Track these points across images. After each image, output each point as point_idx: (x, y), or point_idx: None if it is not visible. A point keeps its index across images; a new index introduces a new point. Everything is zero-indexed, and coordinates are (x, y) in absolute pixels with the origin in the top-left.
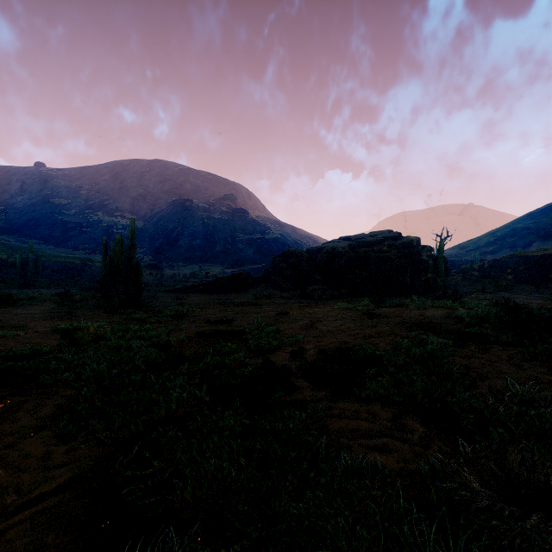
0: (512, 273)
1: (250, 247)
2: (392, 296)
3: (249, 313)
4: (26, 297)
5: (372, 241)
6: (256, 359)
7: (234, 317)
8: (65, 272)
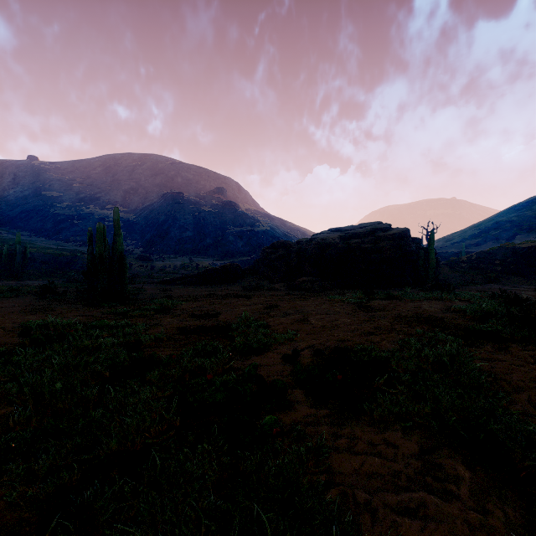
0: (501, 265)
1: (240, 240)
2: (382, 287)
3: (237, 306)
4: (8, 289)
5: (362, 233)
6: (242, 361)
7: (221, 311)
8: (55, 263)
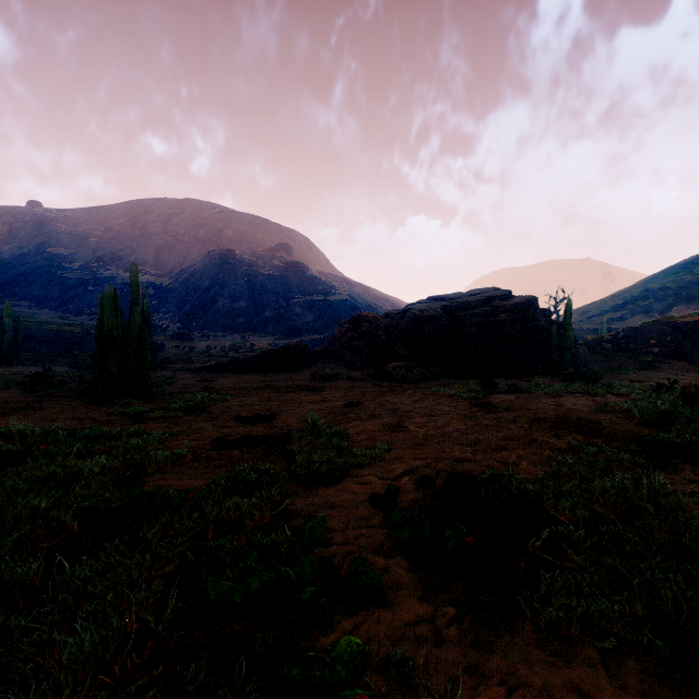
0: (658, 345)
1: (310, 312)
2: (502, 376)
3: (303, 403)
4: None
5: (473, 302)
6: (305, 499)
7: (278, 411)
8: (60, 343)
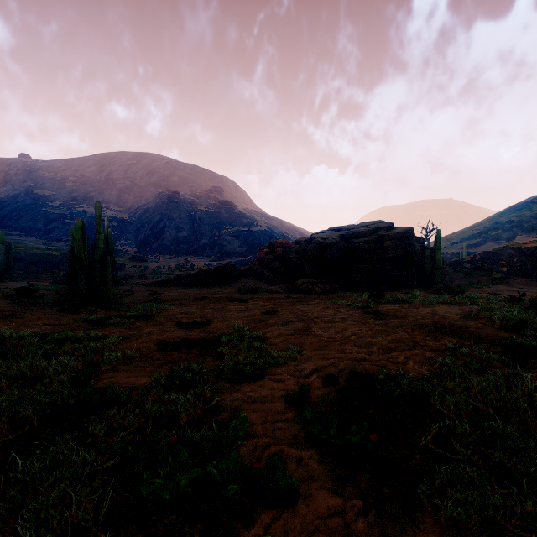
0: (506, 266)
1: (237, 240)
2: (386, 289)
3: (231, 312)
4: None
5: (364, 232)
6: (231, 394)
7: (211, 318)
8: (43, 264)
